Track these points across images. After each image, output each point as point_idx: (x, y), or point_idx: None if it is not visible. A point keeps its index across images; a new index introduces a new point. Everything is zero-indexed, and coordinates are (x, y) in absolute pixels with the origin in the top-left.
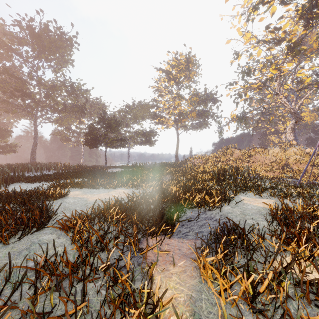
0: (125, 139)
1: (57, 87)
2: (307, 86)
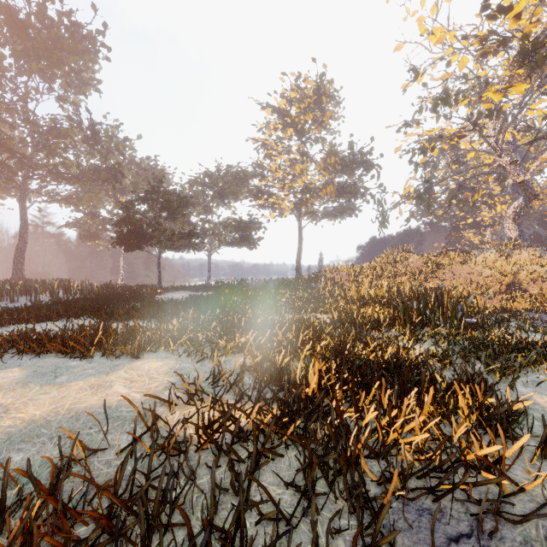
0: (198, 233)
1: (62, 129)
2: None
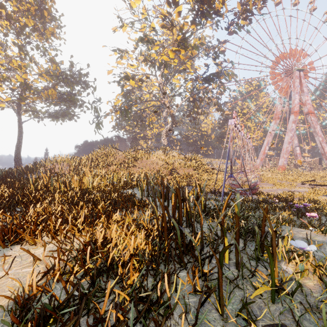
0: None
1: None
2: (180, 94)
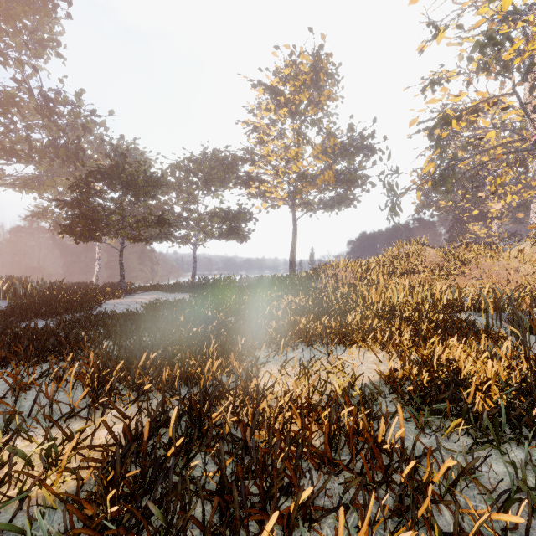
0: (170, 219)
1: (4, 92)
2: None
